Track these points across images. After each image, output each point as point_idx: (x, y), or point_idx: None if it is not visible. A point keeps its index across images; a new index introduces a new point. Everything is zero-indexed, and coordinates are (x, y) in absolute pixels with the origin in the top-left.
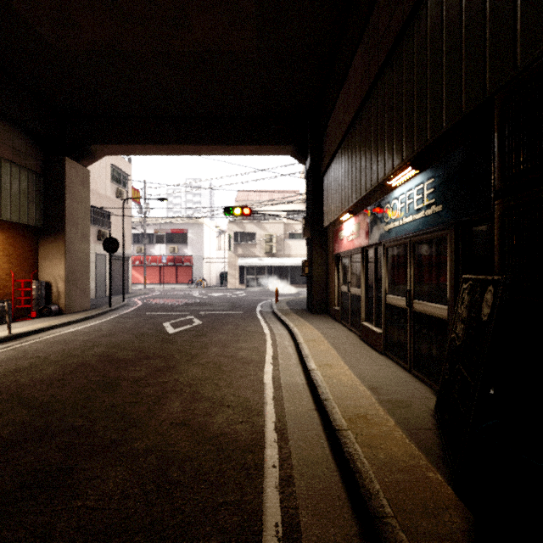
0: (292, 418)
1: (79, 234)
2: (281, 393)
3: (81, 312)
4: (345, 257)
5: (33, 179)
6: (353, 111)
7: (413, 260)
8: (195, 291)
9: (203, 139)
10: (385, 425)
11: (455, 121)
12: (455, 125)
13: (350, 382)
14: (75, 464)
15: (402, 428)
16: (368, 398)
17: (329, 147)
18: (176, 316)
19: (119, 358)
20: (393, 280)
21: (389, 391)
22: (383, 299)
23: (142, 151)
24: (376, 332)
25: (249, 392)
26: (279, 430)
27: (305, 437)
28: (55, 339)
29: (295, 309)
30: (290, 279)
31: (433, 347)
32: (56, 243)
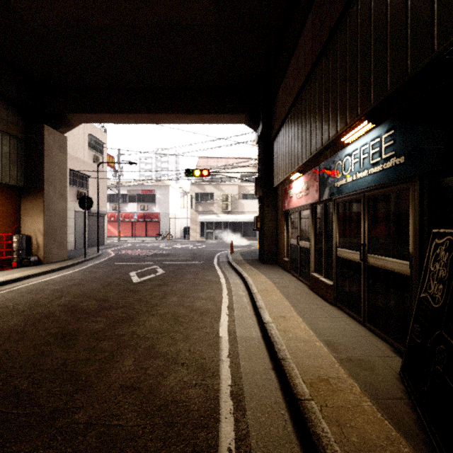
0: (248, 380)
1: (57, 193)
2: (236, 348)
3: (58, 262)
4: (294, 213)
5: (15, 144)
6: (303, 76)
7: (368, 215)
8: (162, 243)
9: (166, 108)
10: (350, 392)
11: (424, 64)
12: (423, 68)
13: (306, 336)
14: (2, 445)
15: (370, 397)
16: (327, 356)
17: (279, 113)
18: (142, 266)
19: (82, 308)
20: (344, 234)
21: (347, 348)
22: (333, 252)
23: (113, 119)
24: (326, 283)
25: (204, 347)
26: (235, 396)
27: (264, 406)
28: (28, 288)
29: (248, 259)
30: (243, 233)
31: (392, 302)
32: (36, 201)
